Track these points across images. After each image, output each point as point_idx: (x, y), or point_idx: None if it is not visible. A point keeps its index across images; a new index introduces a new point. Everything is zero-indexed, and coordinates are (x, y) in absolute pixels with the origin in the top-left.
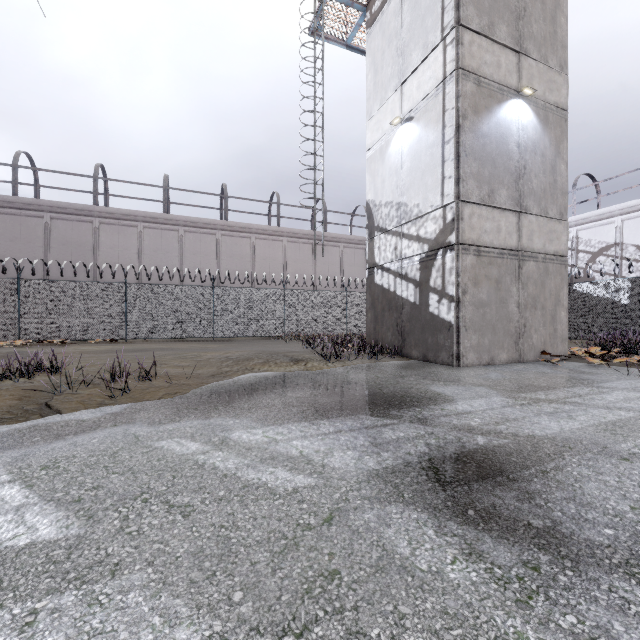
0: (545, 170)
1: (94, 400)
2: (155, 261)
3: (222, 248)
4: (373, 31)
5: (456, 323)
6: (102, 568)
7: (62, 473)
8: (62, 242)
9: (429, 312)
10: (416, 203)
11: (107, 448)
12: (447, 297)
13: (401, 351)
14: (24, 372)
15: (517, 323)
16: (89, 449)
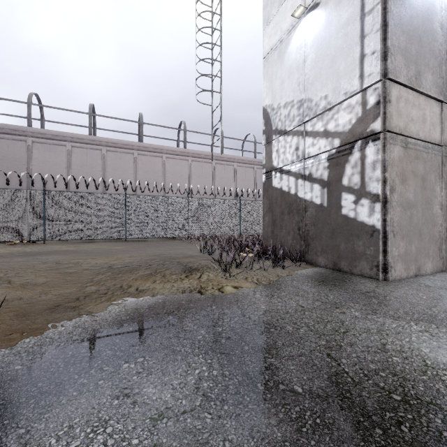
0: None
1: None
2: (81, 174)
3: (138, 165)
4: None
5: (382, 227)
6: None
7: None
8: None
9: (341, 214)
10: (323, 95)
11: None
12: (368, 196)
13: (304, 257)
14: None
15: (440, 227)
16: None
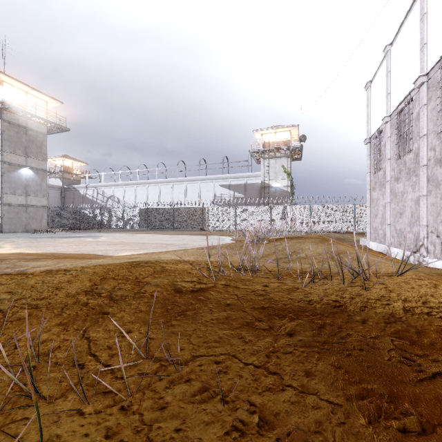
0: (37, 185)
1: None
2: None
3: None
4: None
5: (1, 223)
6: None
7: None
8: None
9: None
10: None
11: None
12: None
13: None
14: None
15: (26, 223)
16: None
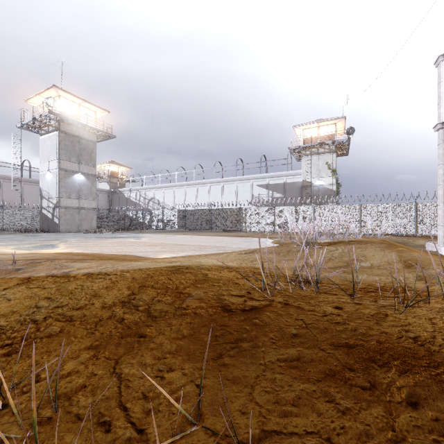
0: (88, 189)
1: None
2: None
3: None
4: (42, 138)
5: (59, 224)
6: None
7: None
8: None
9: (54, 221)
10: (52, 194)
11: None
12: (57, 218)
13: (49, 231)
14: None
15: (79, 224)
16: None
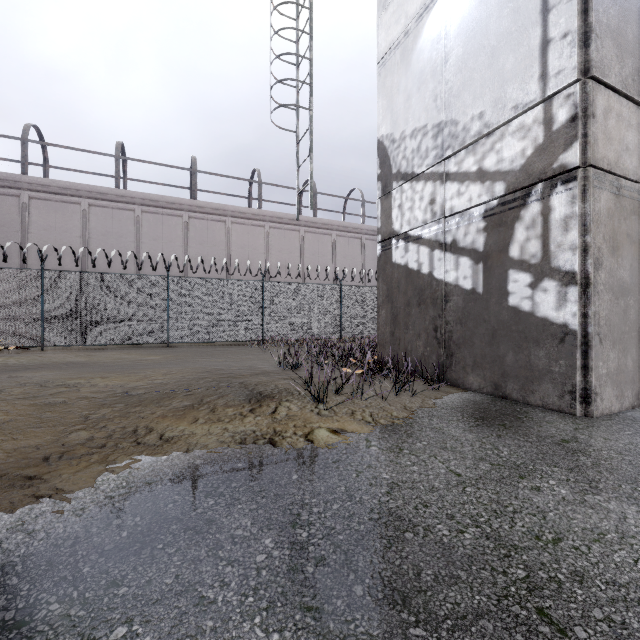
0: None
1: None
2: (104, 247)
3: (190, 233)
4: None
5: (581, 327)
6: None
7: None
8: None
9: (508, 306)
10: (477, 112)
11: None
12: (556, 275)
13: (444, 374)
14: None
15: None
16: None
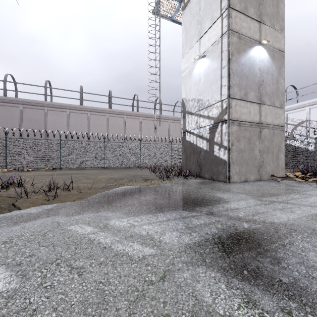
0: (273, 82)
1: (39, 202)
2: (75, 129)
3: (109, 122)
4: (185, 12)
5: (228, 160)
6: (25, 313)
7: (13, 246)
8: (29, 119)
9: (214, 155)
10: (207, 99)
11: (41, 230)
12: (223, 147)
13: (199, 174)
14: (4, 186)
15: (259, 160)
16: (31, 231)
